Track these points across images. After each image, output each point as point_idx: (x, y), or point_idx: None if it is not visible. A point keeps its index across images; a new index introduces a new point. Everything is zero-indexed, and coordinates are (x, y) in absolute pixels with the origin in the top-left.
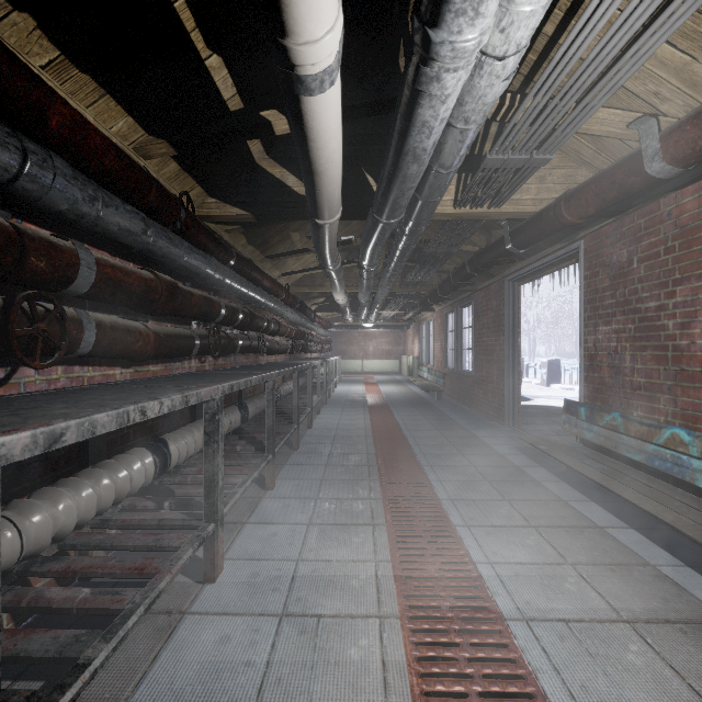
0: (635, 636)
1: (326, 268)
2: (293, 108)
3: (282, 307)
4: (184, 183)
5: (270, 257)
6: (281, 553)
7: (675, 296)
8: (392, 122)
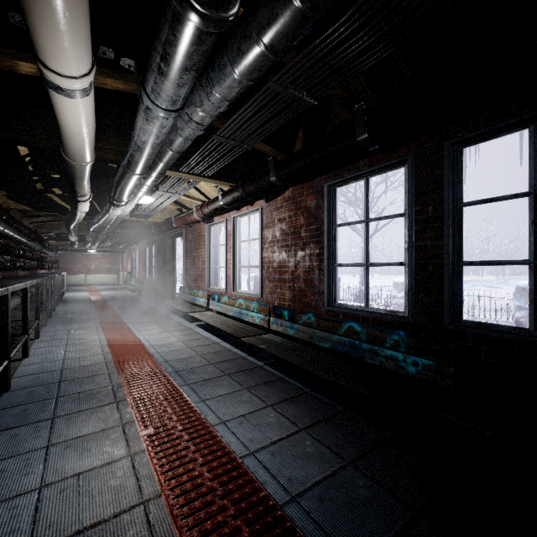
0: (162, 328)
1: (69, 229)
2: (74, 212)
3: (33, 243)
4: (2, 197)
5: (28, 216)
6: (61, 334)
7: (197, 253)
8: (104, 182)
